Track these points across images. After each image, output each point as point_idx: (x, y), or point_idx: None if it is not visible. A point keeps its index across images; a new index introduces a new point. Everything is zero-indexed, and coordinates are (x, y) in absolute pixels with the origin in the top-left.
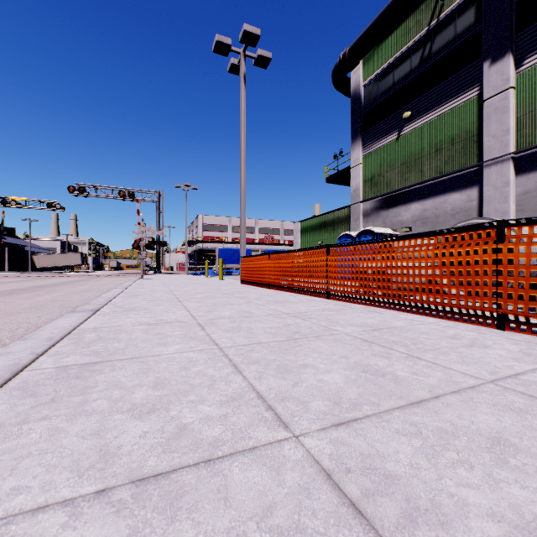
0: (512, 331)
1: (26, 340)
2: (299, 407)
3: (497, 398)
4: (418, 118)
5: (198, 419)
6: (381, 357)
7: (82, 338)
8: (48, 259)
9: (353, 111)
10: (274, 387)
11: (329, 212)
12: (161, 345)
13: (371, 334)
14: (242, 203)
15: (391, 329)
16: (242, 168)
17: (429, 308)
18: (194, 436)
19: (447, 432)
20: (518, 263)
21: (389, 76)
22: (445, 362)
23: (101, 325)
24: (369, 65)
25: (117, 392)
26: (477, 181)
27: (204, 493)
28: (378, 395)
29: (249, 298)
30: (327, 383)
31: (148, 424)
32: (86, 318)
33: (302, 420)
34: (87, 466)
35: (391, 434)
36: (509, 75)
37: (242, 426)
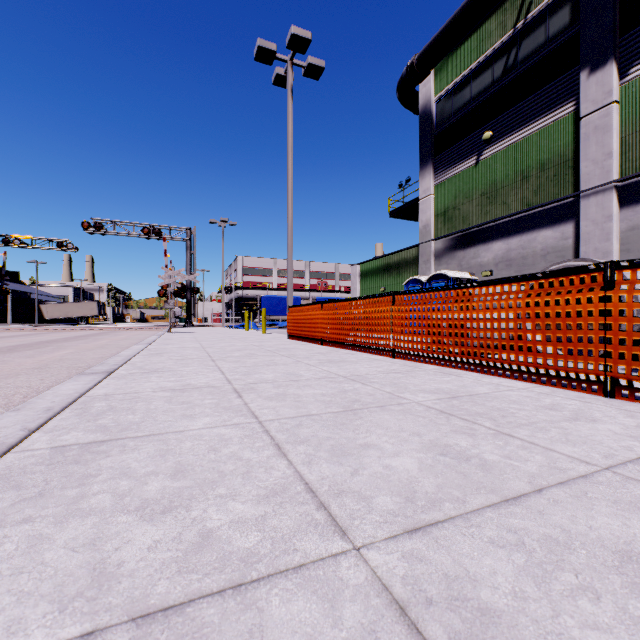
0: (624, 399)
1: (18, 411)
2: (361, 505)
3: (618, 492)
4: (501, 140)
5: (227, 523)
6: (463, 434)
7: (89, 408)
8: (58, 309)
9: (423, 131)
10: (328, 475)
11: (393, 253)
12: (186, 417)
13: (448, 403)
14: (289, 242)
15: (473, 396)
16: (290, 199)
17: (518, 370)
18: (220, 548)
19: (559, 542)
20: (632, 314)
21: (466, 89)
22: (544, 442)
23: (115, 392)
24: (442, 75)
25: (124, 482)
26: (573, 215)
27: (230, 639)
28: (463, 488)
29: (297, 356)
30: (396, 470)
31: (160, 530)
32: (96, 382)
33: (364, 524)
34: (73, 593)
35: (484, 545)
36: (612, 86)
37: (285, 533)
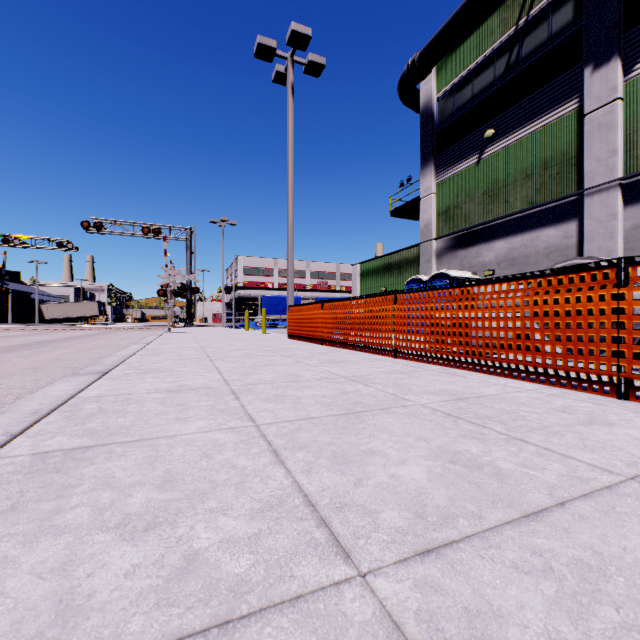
0: (638, 401)
1: (3, 413)
2: (366, 521)
3: None
4: (503, 138)
5: (216, 543)
6: (473, 439)
7: (78, 411)
8: (59, 309)
9: (424, 129)
10: (329, 486)
11: (394, 252)
12: (179, 421)
13: (455, 405)
14: (289, 240)
15: (480, 398)
16: (290, 198)
17: (526, 370)
18: (207, 574)
19: (591, 568)
20: None
21: (468, 87)
22: (561, 448)
23: (107, 393)
24: (443, 73)
25: (106, 494)
26: (576, 213)
27: None
28: (478, 501)
29: (298, 356)
30: (403, 479)
31: (141, 552)
32: (89, 383)
33: (370, 545)
34: (32, 633)
35: (506, 571)
36: (616, 83)
37: (280, 555)
